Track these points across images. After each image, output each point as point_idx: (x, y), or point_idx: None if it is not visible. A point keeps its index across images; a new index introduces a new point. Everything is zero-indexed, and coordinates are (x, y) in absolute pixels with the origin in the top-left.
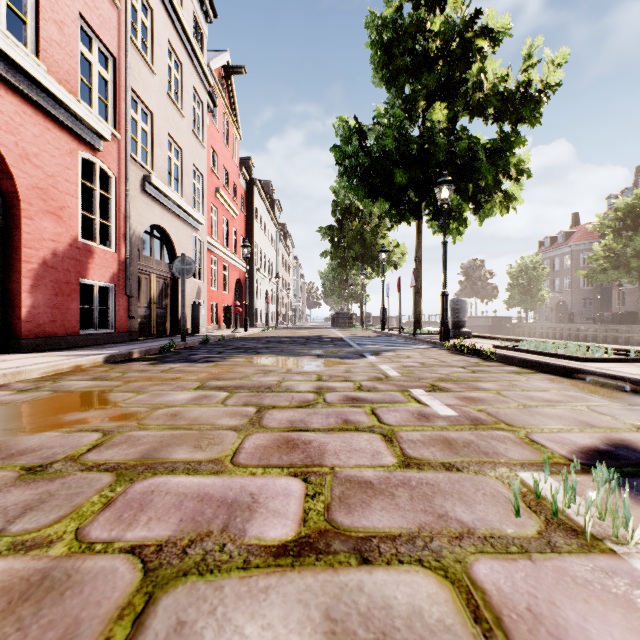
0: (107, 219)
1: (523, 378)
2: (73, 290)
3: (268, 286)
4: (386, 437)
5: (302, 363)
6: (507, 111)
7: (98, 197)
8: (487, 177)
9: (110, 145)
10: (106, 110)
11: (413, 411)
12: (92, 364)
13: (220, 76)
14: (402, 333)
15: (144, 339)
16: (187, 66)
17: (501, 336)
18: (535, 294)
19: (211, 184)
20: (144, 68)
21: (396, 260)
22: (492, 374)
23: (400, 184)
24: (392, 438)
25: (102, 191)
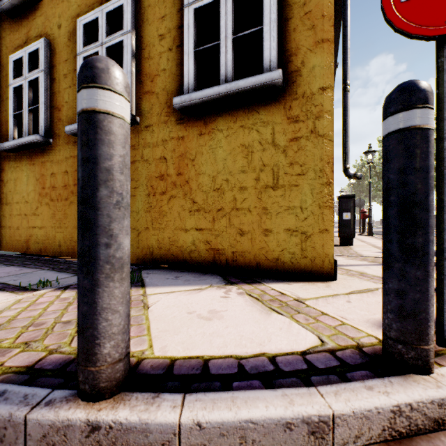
0: None
1: None
2: None
3: None
4: None
5: None
6: None
7: None
8: None
9: None
10: None
11: None
12: None
13: None
14: None
15: None
16: None
17: None
18: None
19: None
20: None
21: None
22: None
23: None
24: None
25: None
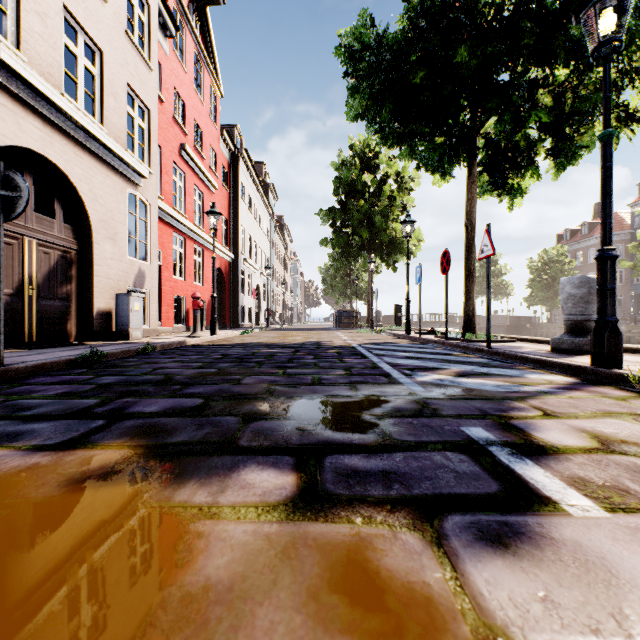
0: None
1: None
2: None
3: (260, 280)
4: None
5: None
6: None
7: None
8: None
9: None
10: None
11: None
12: None
13: (190, 4)
14: (443, 338)
15: None
16: None
17: None
18: None
19: (173, 137)
20: None
21: (411, 247)
22: None
23: (461, 75)
24: None
25: None
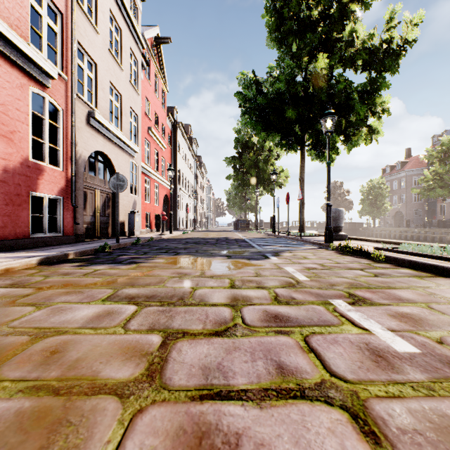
0: (56, 144)
1: (432, 284)
2: (23, 201)
3: (188, 200)
4: (359, 421)
5: (214, 264)
6: (374, 62)
7: (47, 125)
8: (359, 113)
9: (58, 84)
10: (55, 56)
11: (358, 343)
12: (25, 266)
13: (152, 44)
14: (289, 235)
15: (88, 241)
16: (125, 31)
17: (372, 238)
18: (380, 206)
19: (145, 124)
20: (89, 27)
21: (281, 181)
22: (396, 278)
23: (290, 119)
24: (370, 424)
25: (53, 122)
